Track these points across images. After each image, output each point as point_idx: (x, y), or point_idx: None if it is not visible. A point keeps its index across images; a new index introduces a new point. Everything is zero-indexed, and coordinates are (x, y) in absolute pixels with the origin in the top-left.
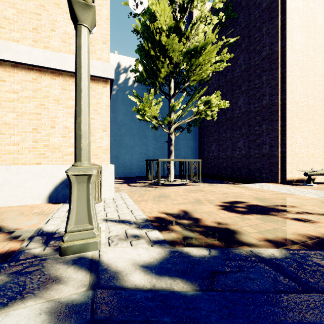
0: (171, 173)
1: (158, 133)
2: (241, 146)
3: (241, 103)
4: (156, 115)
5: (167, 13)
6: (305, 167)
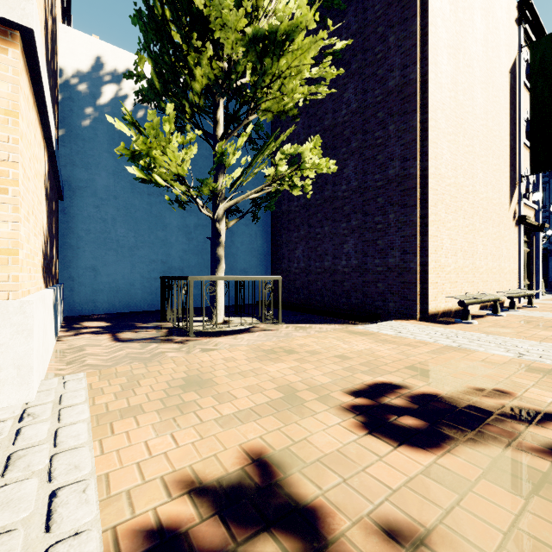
0: (218, 306)
1: (192, 220)
2: (350, 250)
3: (351, 171)
4: (181, 172)
5: None
6: (452, 290)
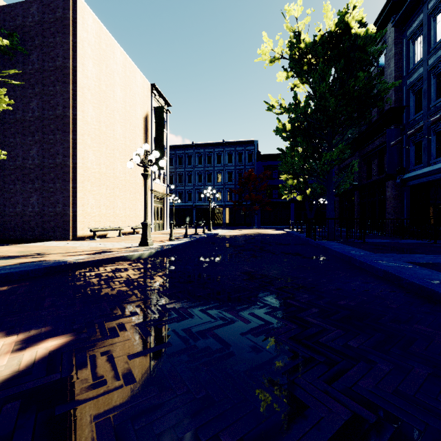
0: None
1: None
2: (34, 202)
3: (35, 153)
4: None
5: None
6: (97, 225)
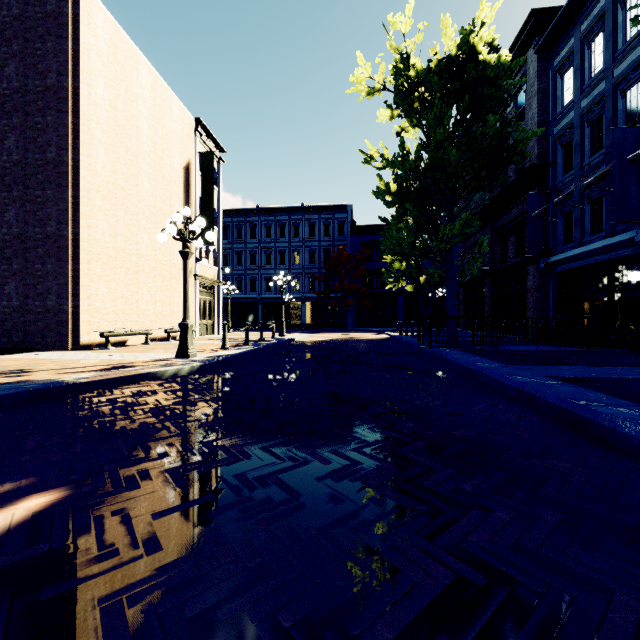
0: None
1: None
2: (11, 292)
3: (12, 217)
4: None
5: None
6: (111, 327)
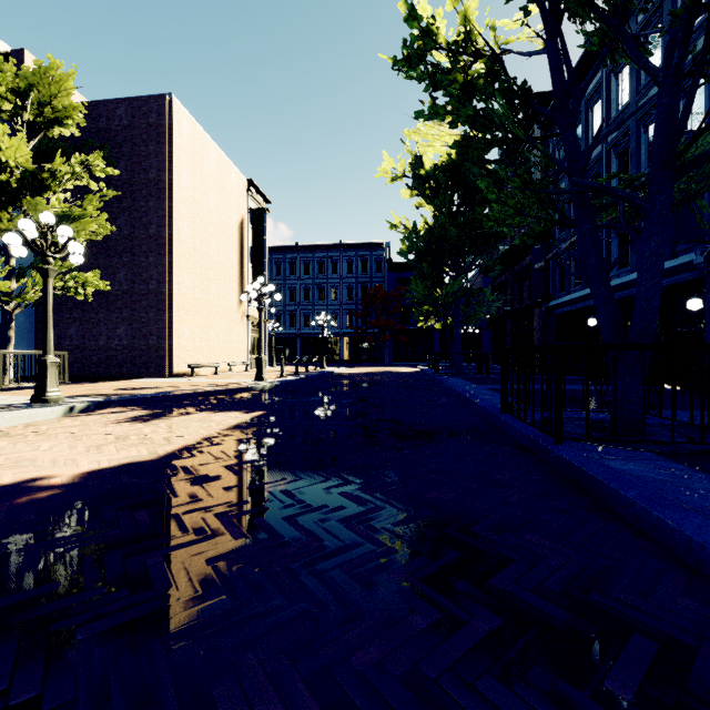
0: (10, 372)
1: None
2: (122, 334)
3: (123, 277)
4: (3, 290)
5: (23, 154)
6: (192, 361)
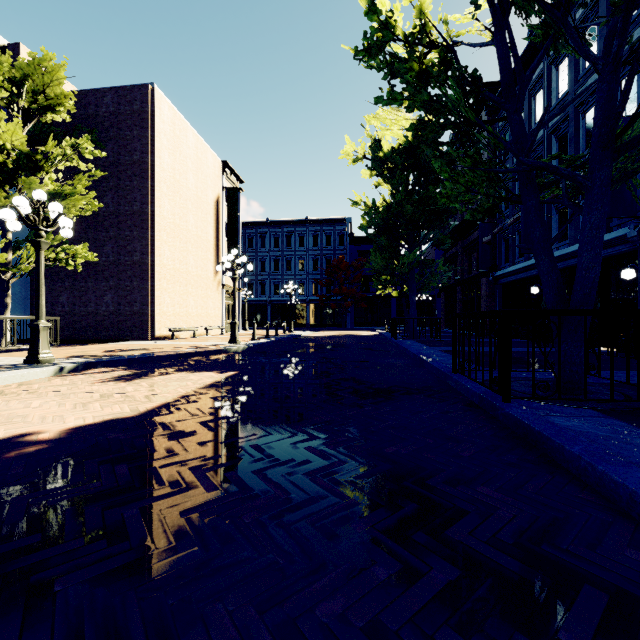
0: (7, 336)
1: None
2: (109, 301)
3: (109, 250)
4: (0, 261)
5: (18, 137)
6: (172, 325)
